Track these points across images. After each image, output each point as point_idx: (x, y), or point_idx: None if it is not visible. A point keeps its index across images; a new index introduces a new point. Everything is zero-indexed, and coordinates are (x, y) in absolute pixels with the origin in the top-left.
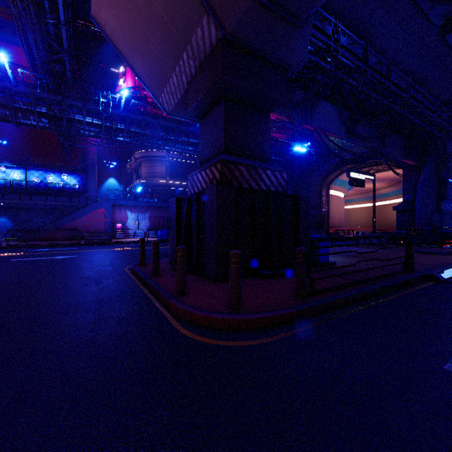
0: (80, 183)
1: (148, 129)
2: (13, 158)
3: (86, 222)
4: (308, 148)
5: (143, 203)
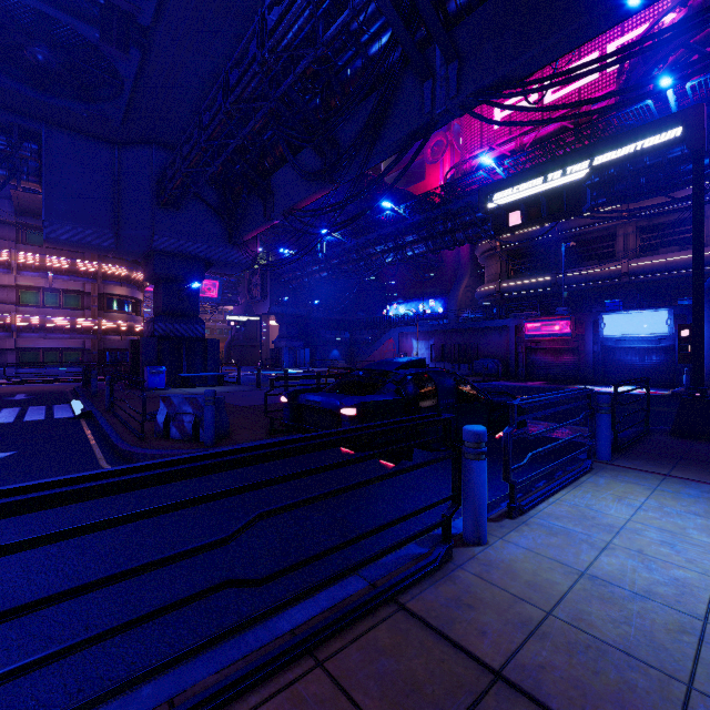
0: (443, 307)
1: (380, 245)
2: (403, 294)
3: (381, 353)
4: (704, 77)
5: (424, 328)
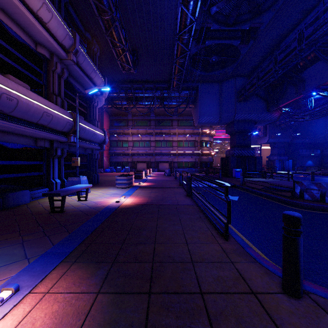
0: None
1: None
2: None
3: None
4: None
5: None
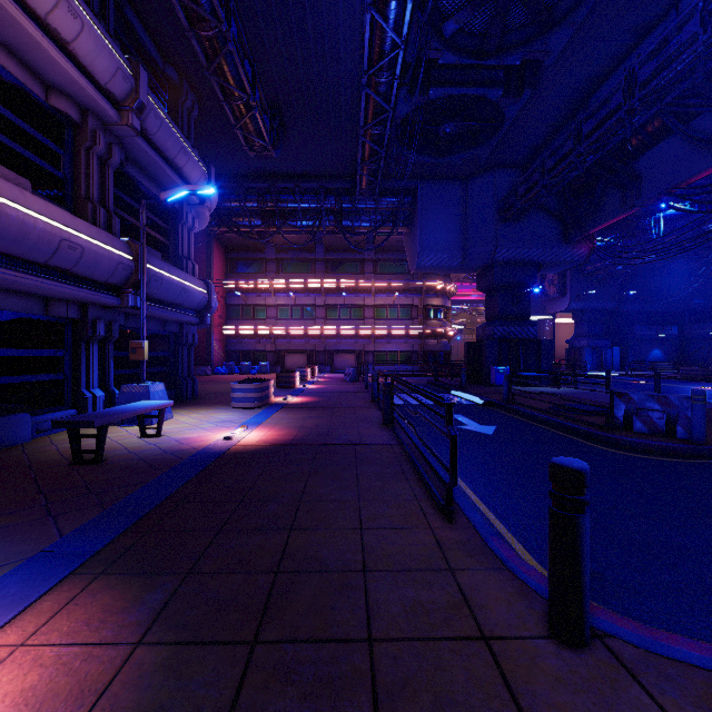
0: None
1: None
2: None
3: None
4: None
5: None
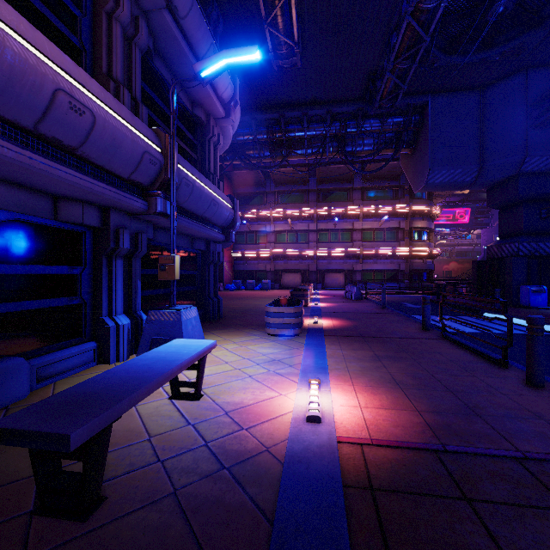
0: None
1: None
2: None
3: None
4: None
5: None
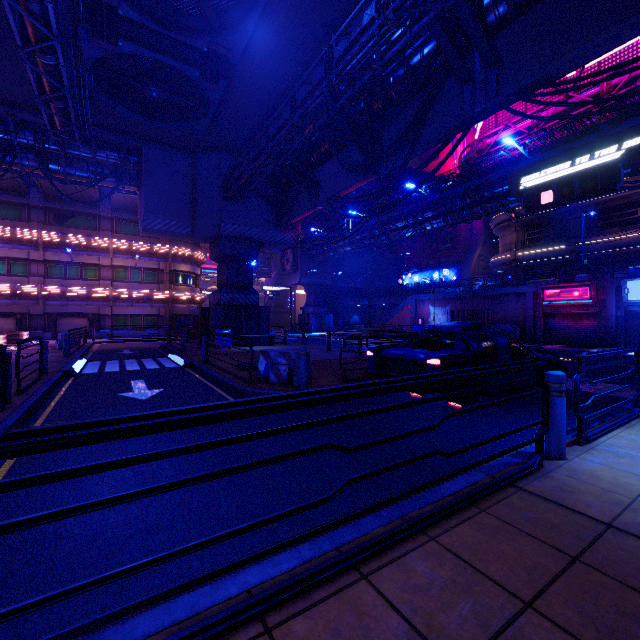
0: (457, 275)
1: (400, 222)
2: (417, 264)
3: (399, 318)
4: None
5: (441, 295)
